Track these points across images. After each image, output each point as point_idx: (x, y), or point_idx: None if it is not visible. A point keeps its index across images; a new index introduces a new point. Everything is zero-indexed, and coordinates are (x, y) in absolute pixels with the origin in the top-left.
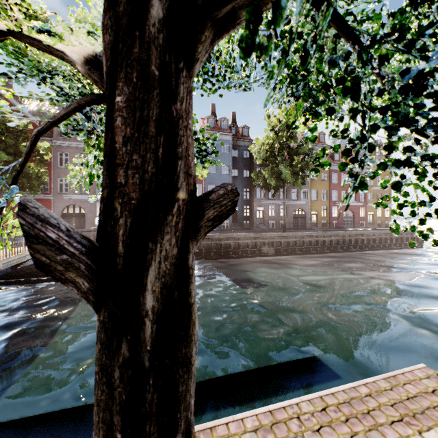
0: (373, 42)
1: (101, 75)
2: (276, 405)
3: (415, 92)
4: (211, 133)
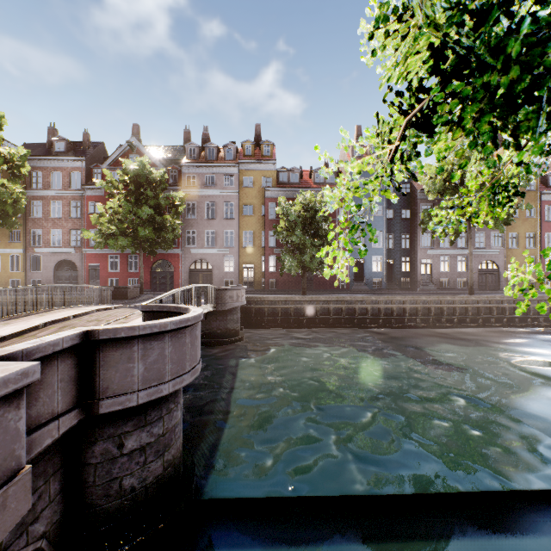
0: None
1: None
2: None
3: None
4: None
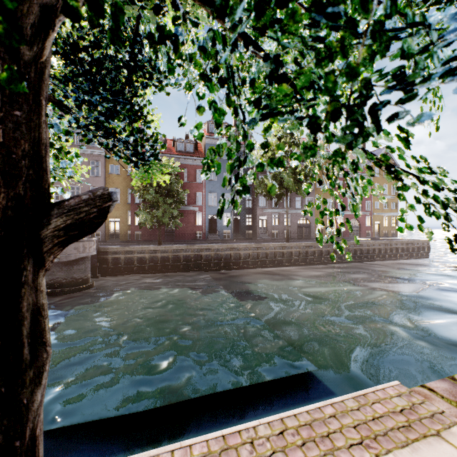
0: (234, 24)
1: None
2: (231, 429)
3: (277, 81)
4: (212, 138)
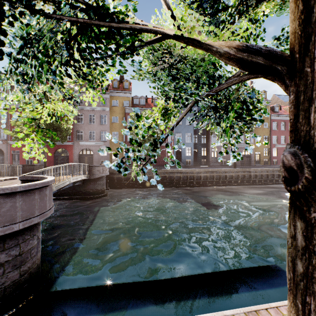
0: None
1: (266, 59)
2: None
3: None
4: None
